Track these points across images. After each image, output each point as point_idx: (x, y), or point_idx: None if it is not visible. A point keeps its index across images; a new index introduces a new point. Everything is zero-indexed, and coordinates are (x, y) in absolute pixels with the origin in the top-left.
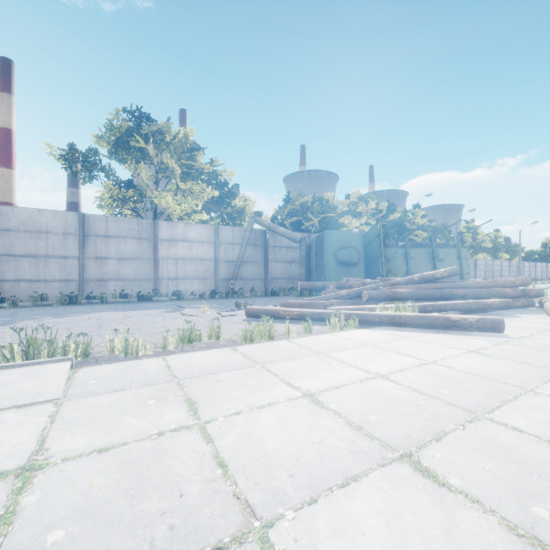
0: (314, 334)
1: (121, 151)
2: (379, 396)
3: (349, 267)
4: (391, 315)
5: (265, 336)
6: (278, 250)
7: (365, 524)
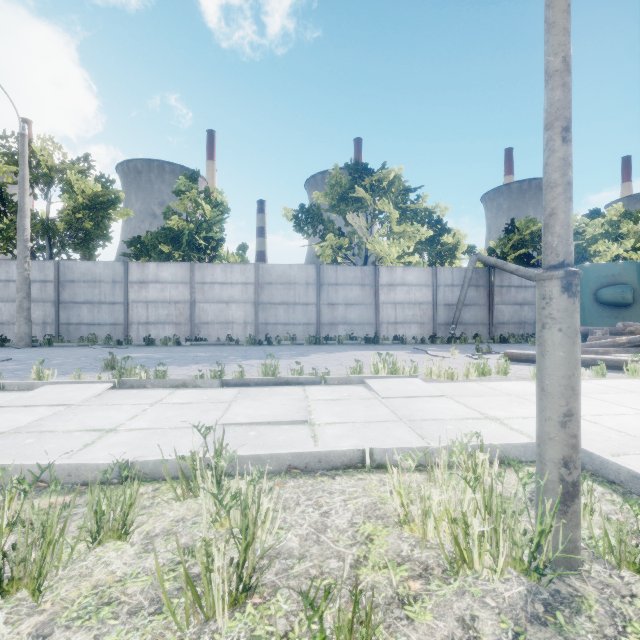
0: (609, 378)
1: (342, 204)
2: None
3: (617, 309)
4: None
5: None
6: (505, 290)
7: None
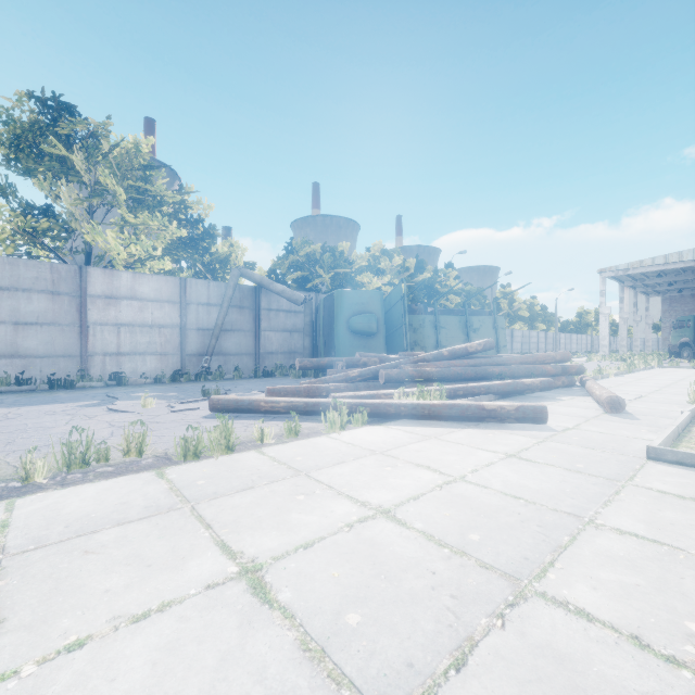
0: (303, 438)
1: (25, 158)
2: (373, 559)
3: (366, 338)
4: (412, 405)
5: (220, 446)
6: (274, 315)
7: None
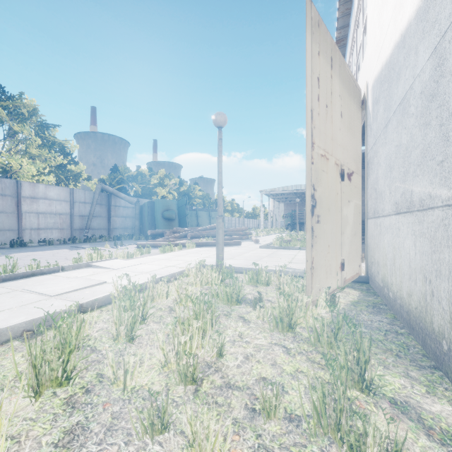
0: (183, 250)
1: None
2: None
3: (170, 221)
4: (206, 242)
5: (169, 250)
6: (117, 208)
7: (230, 261)
